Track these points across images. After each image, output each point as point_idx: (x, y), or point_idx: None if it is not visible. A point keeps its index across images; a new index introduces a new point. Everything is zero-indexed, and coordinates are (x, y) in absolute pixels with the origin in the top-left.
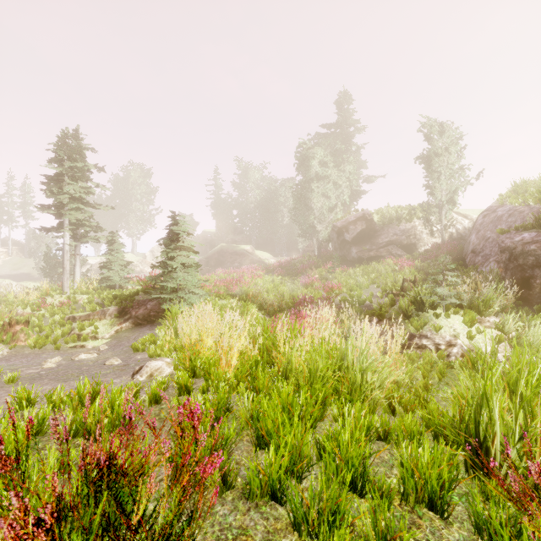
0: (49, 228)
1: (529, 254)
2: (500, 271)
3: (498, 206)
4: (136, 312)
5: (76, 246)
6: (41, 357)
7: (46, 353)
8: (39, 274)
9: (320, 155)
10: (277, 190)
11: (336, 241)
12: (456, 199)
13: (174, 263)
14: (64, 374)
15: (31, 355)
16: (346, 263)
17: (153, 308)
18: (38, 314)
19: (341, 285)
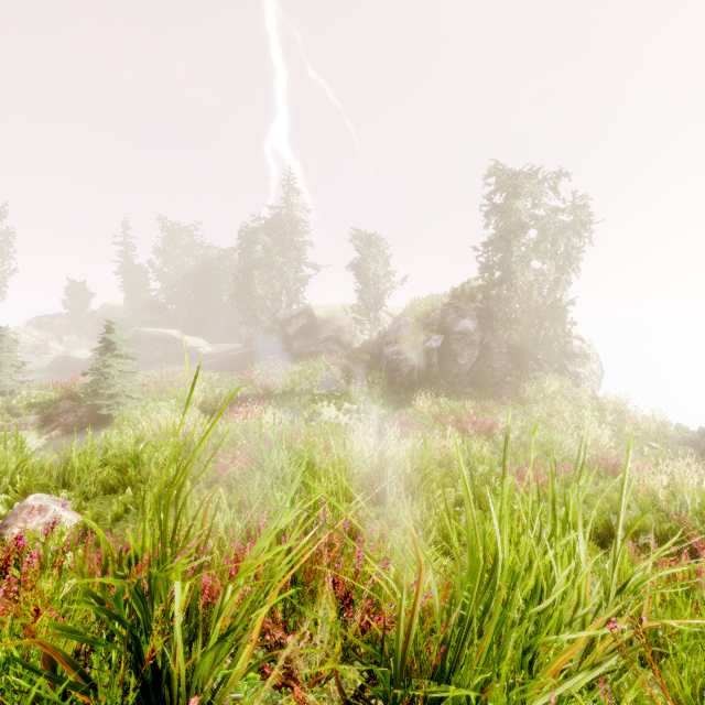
0: None
1: (394, 361)
2: (384, 372)
3: (403, 316)
4: (65, 419)
5: None
6: None
7: None
8: None
9: (264, 240)
10: (214, 262)
11: (280, 333)
12: (381, 302)
13: (113, 371)
14: None
15: None
16: (288, 357)
17: (84, 415)
18: None
19: (278, 382)
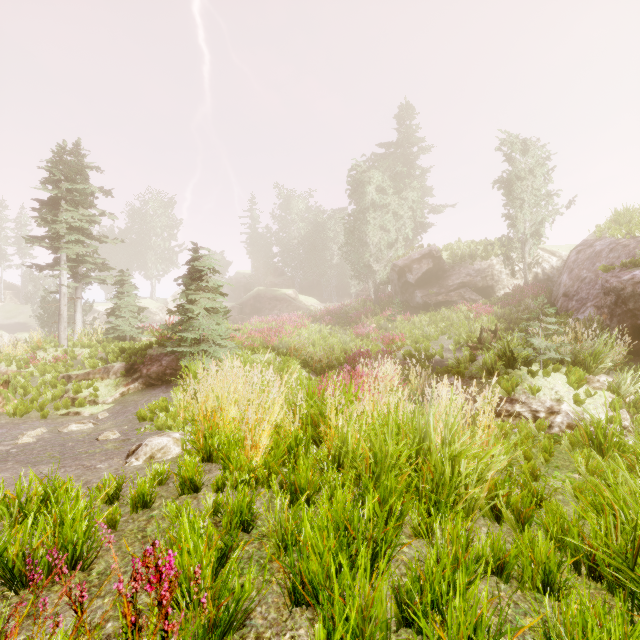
0: (42, 266)
1: None
2: (603, 318)
3: (595, 240)
4: (148, 369)
5: (77, 288)
6: (21, 428)
7: (29, 423)
8: (37, 323)
9: (377, 179)
10: (325, 223)
11: (397, 283)
12: (542, 231)
13: (195, 307)
14: (39, 454)
15: (8, 425)
16: (408, 310)
17: (169, 365)
18: (25, 373)
19: (404, 336)
